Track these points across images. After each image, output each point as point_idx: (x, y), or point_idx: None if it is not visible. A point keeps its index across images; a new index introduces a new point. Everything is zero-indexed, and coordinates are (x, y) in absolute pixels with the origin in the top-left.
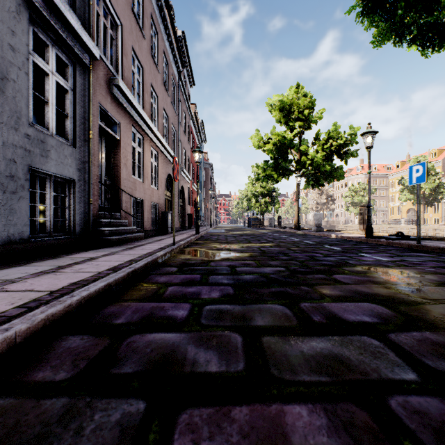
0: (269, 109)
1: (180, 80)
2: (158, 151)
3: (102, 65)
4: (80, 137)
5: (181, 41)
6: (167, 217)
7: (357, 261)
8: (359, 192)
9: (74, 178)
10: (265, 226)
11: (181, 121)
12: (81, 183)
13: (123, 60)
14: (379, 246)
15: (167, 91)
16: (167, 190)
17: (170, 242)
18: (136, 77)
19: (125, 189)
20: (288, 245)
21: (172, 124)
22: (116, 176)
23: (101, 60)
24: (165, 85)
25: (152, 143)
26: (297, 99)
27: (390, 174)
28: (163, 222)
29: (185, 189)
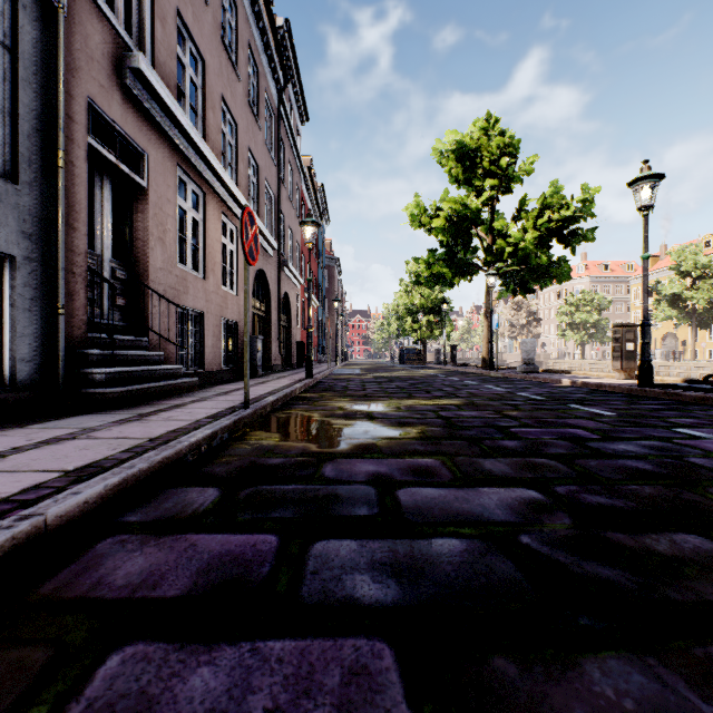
0: (438, 159)
1: (282, 105)
2: (237, 224)
3: (99, 18)
4: (31, 161)
5: (284, 36)
6: (254, 346)
7: (707, 456)
8: (583, 306)
9: (12, 253)
10: (429, 362)
11: (283, 179)
12: (33, 267)
13: (155, 27)
14: (688, 406)
15: (255, 118)
16: (258, 298)
17: None
18: (189, 74)
19: (160, 289)
20: (493, 402)
21: (267, 180)
22: (140, 263)
23: (95, 8)
24: (251, 106)
25: (225, 208)
26: (487, 141)
27: (633, 276)
28: None
29: (293, 299)
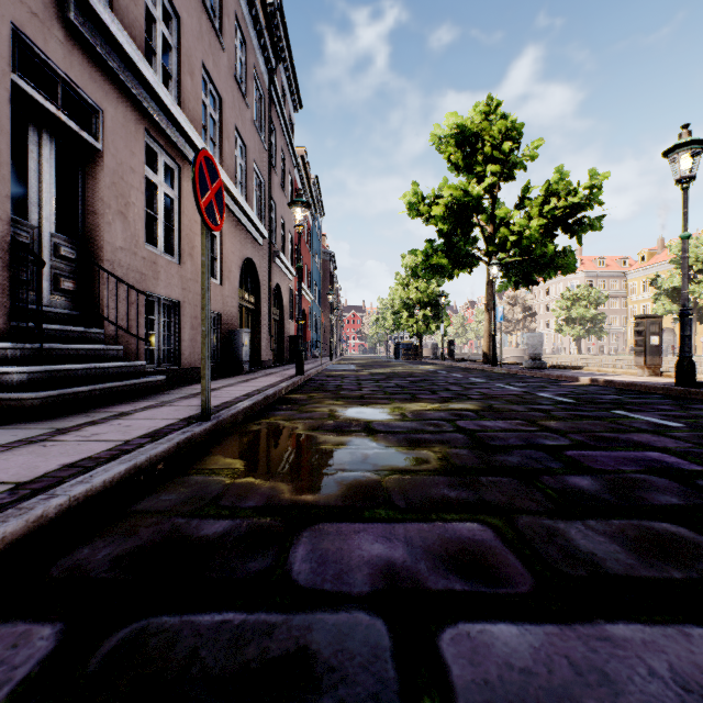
0: (436, 145)
1: (273, 87)
2: None
3: None
4: None
5: (275, 15)
6: (239, 340)
7: None
8: (580, 301)
9: None
10: (425, 357)
11: (275, 165)
12: None
13: None
14: None
15: (243, 94)
16: (247, 289)
17: (217, 401)
18: (161, 30)
19: (121, 272)
20: (517, 407)
21: (256, 163)
22: (93, 240)
23: None
24: (237, 81)
25: None
26: (488, 126)
27: (630, 271)
28: (231, 351)
29: (285, 291)
